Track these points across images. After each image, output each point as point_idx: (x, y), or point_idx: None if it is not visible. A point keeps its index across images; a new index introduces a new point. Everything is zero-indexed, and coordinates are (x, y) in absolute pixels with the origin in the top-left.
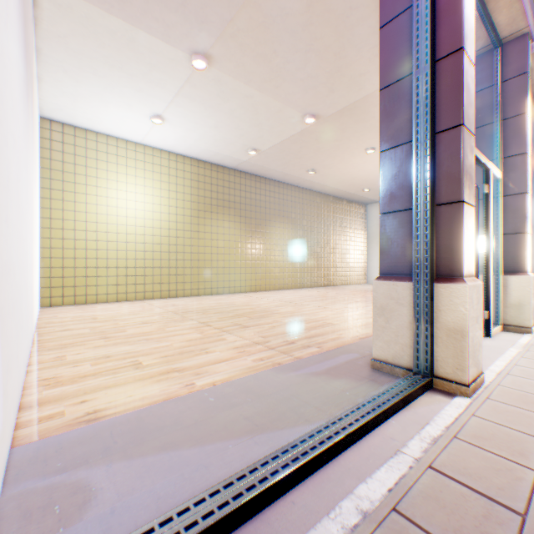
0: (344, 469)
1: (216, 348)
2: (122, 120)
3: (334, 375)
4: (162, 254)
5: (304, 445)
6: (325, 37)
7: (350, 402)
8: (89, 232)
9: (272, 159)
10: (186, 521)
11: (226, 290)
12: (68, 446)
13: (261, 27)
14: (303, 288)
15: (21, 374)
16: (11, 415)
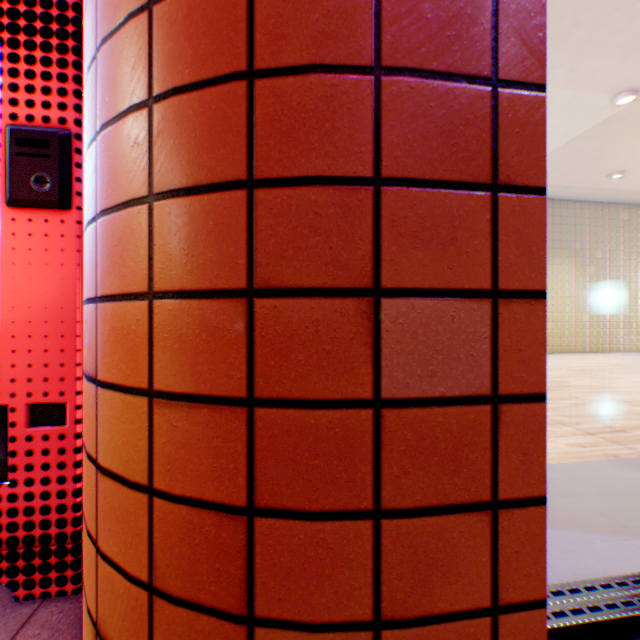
0: None
1: None
2: None
3: None
4: None
5: None
6: None
7: None
8: None
9: None
10: (597, 597)
11: None
12: None
13: (554, 1)
14: (591, 352)
15: None
16: None
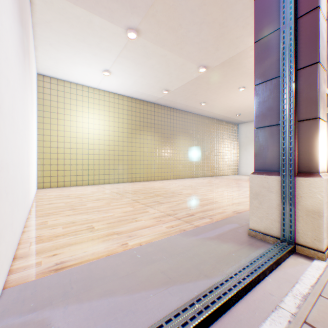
0: (236, 320)
1: (142, 218)
2: (85, 74)
3: (222, 239)
4: (109, 156)
5: (205, 299)
6: (214, 13)
7: (236, 262)
8: (66, 143)
9: (178, 96)
10: None
11: (149, 179)
12: (40, 290)
13: (171, 8)
14: (197, 177)
15: (15, 235)
16: (2, 268)
